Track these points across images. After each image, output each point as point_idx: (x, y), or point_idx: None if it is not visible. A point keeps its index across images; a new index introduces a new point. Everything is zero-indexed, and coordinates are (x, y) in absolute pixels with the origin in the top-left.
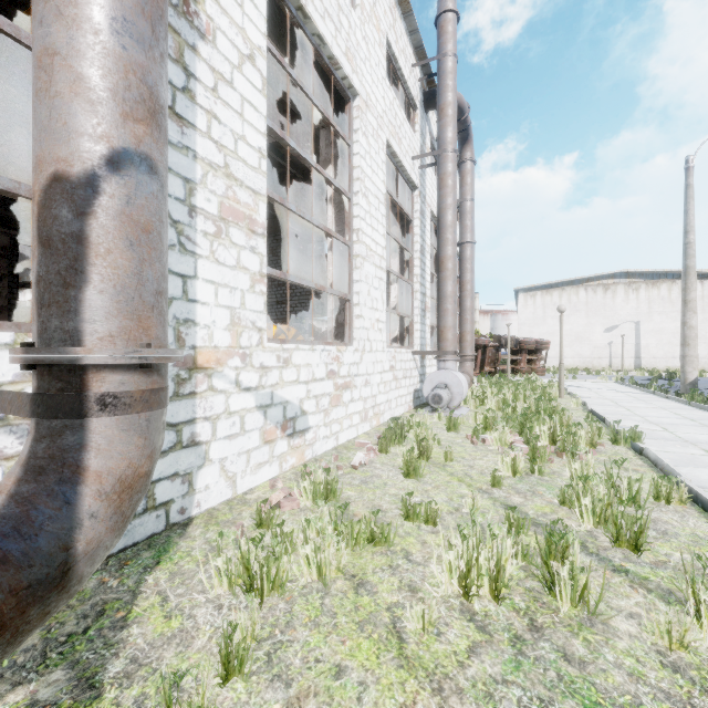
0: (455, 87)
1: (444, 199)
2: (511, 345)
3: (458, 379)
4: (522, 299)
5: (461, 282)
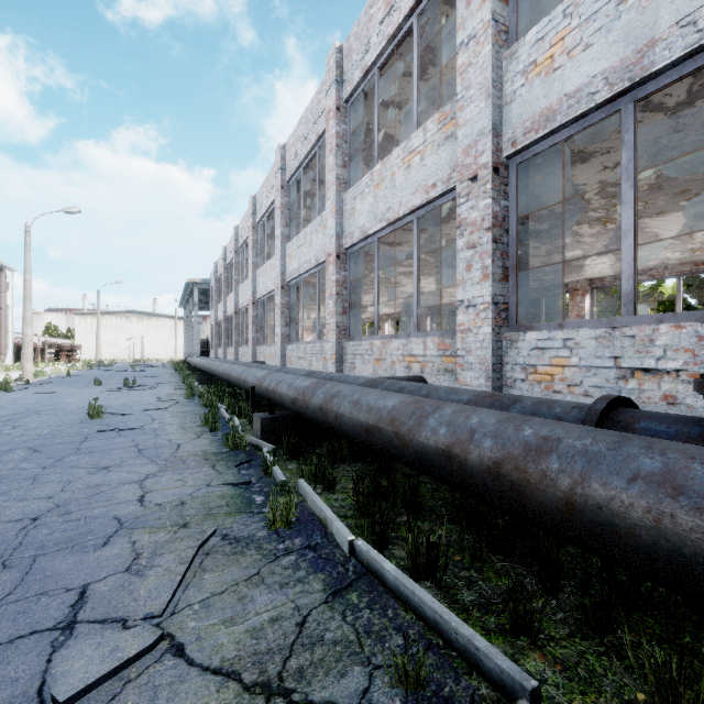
0: None
1: None
2: (55, 347)
3: None
4: (78, 319)
5: None
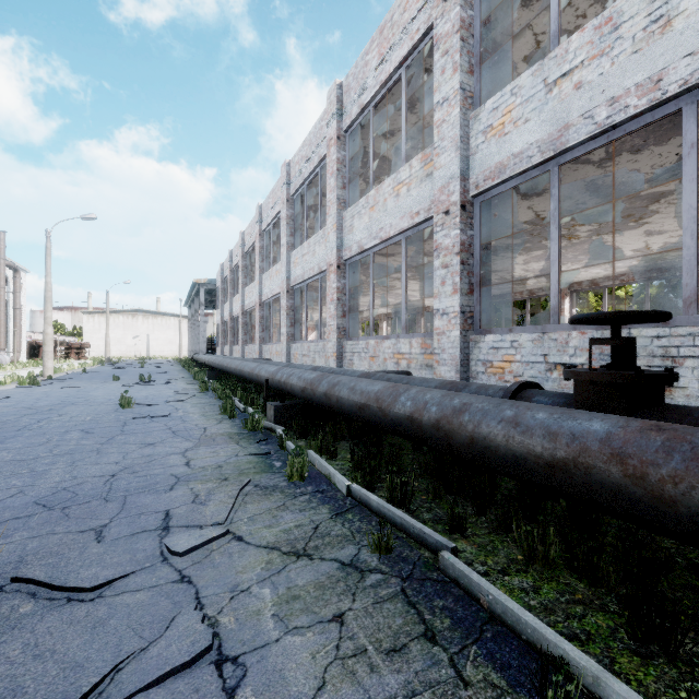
0: (5, 269)
1: (0, 303)
2: (65, 345)
3: (5, 357)
4: (87, 318)
5: (15, 323)
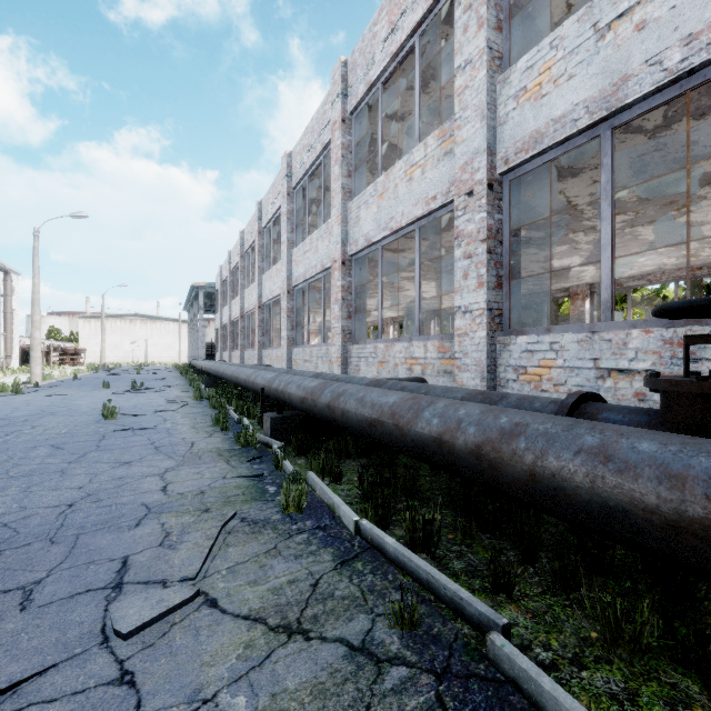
0: None
1: None
2: (59, 351)
3: None
4: (82, 322)
5: (6, 327)
